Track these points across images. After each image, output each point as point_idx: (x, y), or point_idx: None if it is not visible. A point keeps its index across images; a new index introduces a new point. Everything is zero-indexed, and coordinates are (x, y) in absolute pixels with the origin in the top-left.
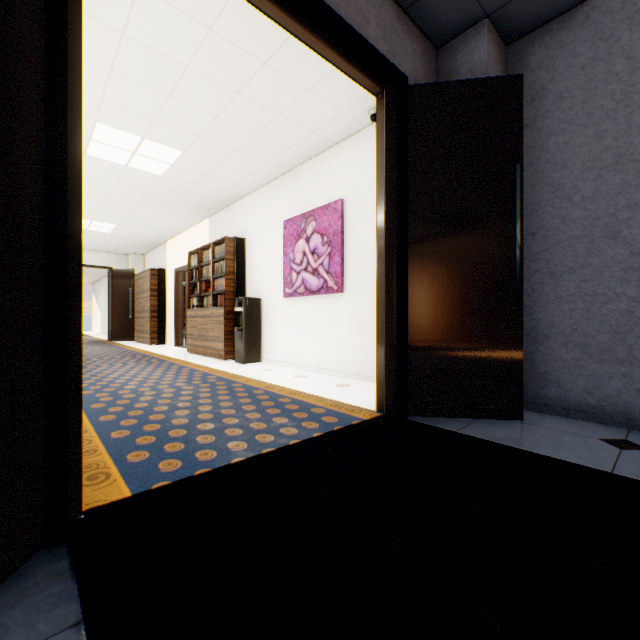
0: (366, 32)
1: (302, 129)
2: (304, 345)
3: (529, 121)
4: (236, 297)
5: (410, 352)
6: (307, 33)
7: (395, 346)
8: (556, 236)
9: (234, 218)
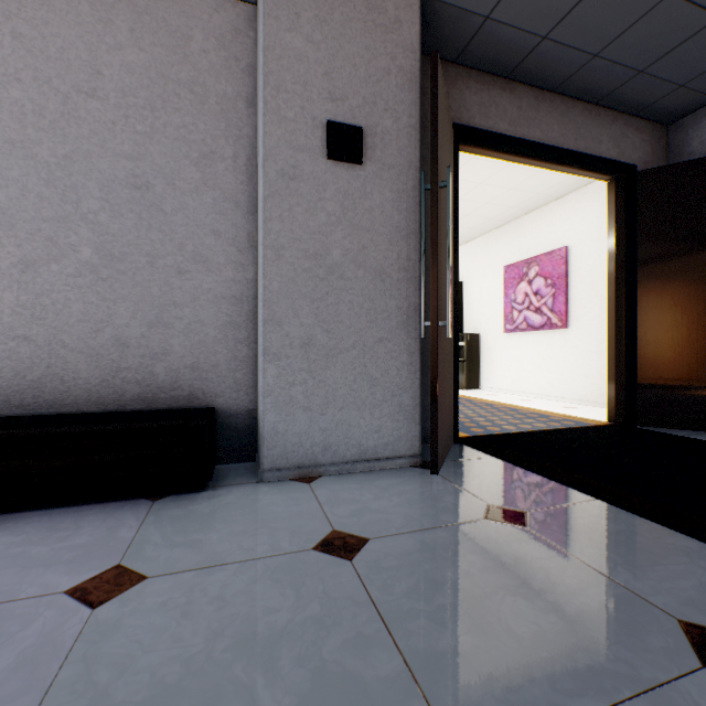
0: (599, 150)
1: (528, 194)
2: (525, 375)
3: None
4: None
5: (638, 377)
6: (554, 166)
7: (624, 372)
8: None
9: None
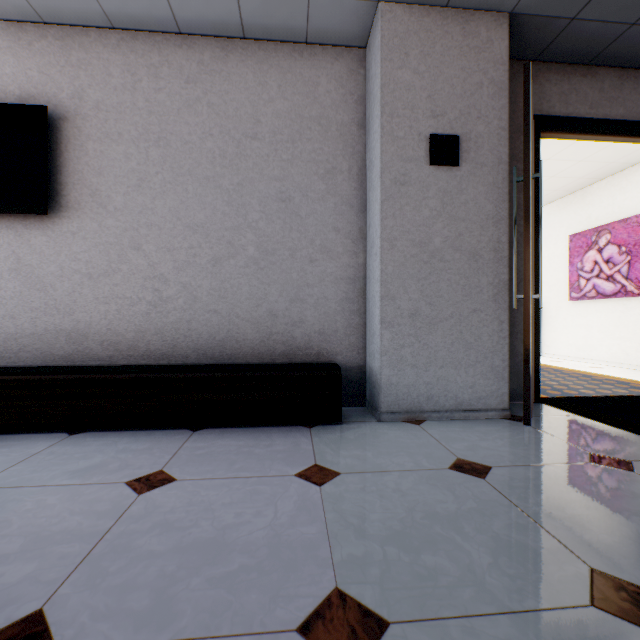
0: None
1: (600, 163)
2: (594, 342)
3: None
4: None
5: None
6: (638, 139)
7: None
8: None
9: None
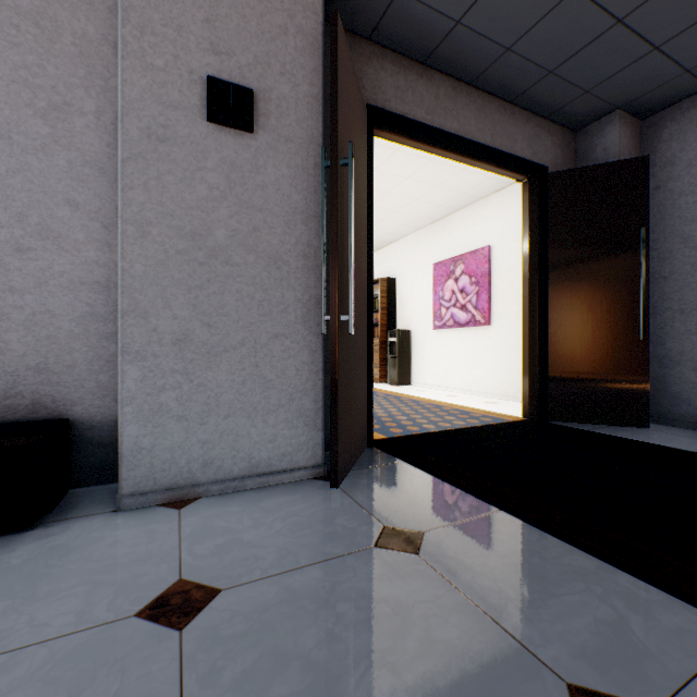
0: (514, 149)
1: (454, 192)
2: (452, 370)
3: (661, 183)
4: (388, 329)
5: (549, 373)
6: (472, 161)
7: (537, 368)
8: (686, 279)
9: (384, 260)
